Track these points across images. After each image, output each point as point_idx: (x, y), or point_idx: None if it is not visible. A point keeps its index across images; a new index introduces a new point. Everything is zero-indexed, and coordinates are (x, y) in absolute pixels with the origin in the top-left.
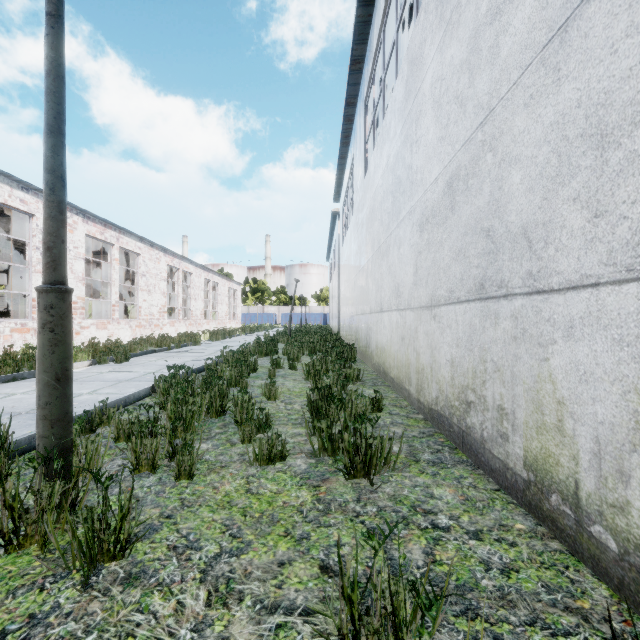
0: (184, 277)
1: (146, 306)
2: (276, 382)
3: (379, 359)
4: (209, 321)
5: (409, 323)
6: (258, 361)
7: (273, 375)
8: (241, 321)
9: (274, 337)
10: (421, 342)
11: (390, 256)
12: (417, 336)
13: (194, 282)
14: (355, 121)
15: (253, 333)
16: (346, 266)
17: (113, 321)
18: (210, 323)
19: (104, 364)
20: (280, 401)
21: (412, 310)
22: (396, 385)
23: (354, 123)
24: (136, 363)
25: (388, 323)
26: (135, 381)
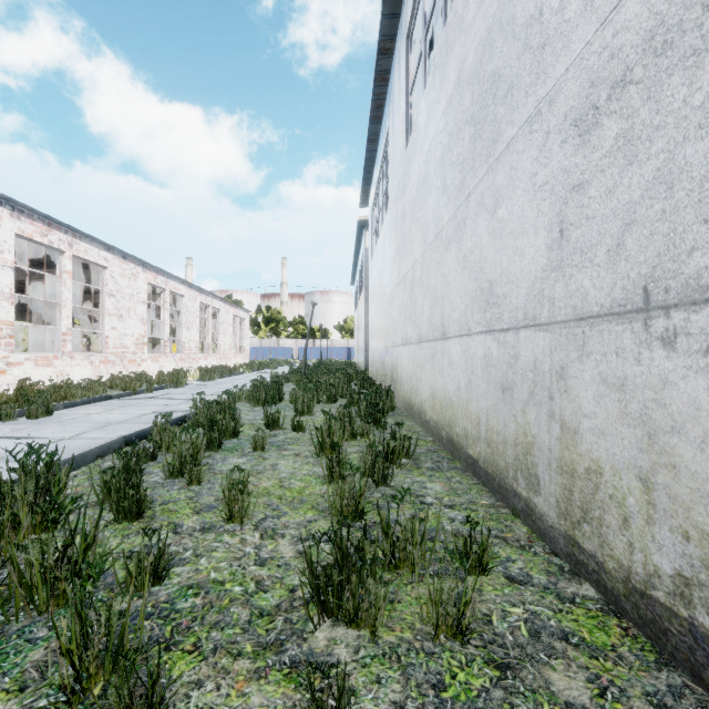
0: (174, 301)
1: (116, 336)
2: (263, 462)
3: (438, 416)
4: (207, 355)
5: (531, 357)
6: (250, 414)
7: (261, 446)
8: (252, 356)
9: (284, 376)
10: (586, 403)
11: (467, 237)
12: (566, 387)
13: (187, 307)
14: (391, 79)
15: (262, 370)
16: (377, 283)
17: (63, 355)
18: (209, 358)
19: (8, 421)
20: (253, 525)
21: (543, 328)
22: (484, 475)
23: (389, 83)
24: (61, 419)
25: (461, 357)
26: (10, 461)
